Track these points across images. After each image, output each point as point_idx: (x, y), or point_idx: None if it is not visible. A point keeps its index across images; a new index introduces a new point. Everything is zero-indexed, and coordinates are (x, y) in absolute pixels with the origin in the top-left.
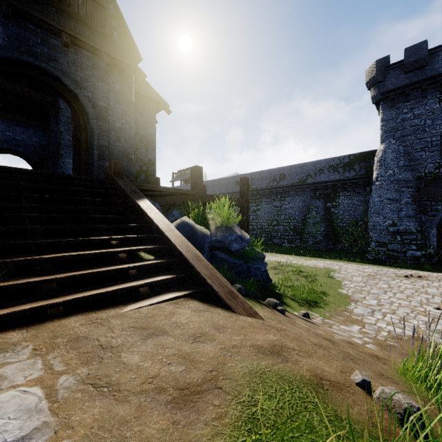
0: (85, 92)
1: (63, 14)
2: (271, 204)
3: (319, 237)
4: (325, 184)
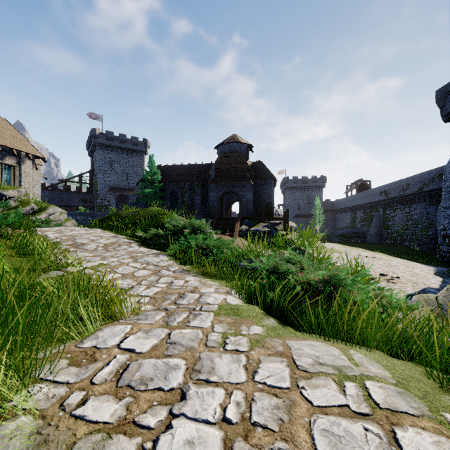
0: (240, 192)
1: (235, 176)
2: (403, 211)
3: (423, 241)
4: (436, 192)
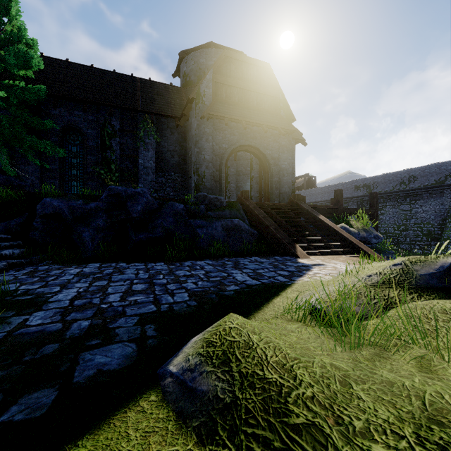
0: (268, 151)
1: (260, 112)
2: (398, 208)
3: None
4: None
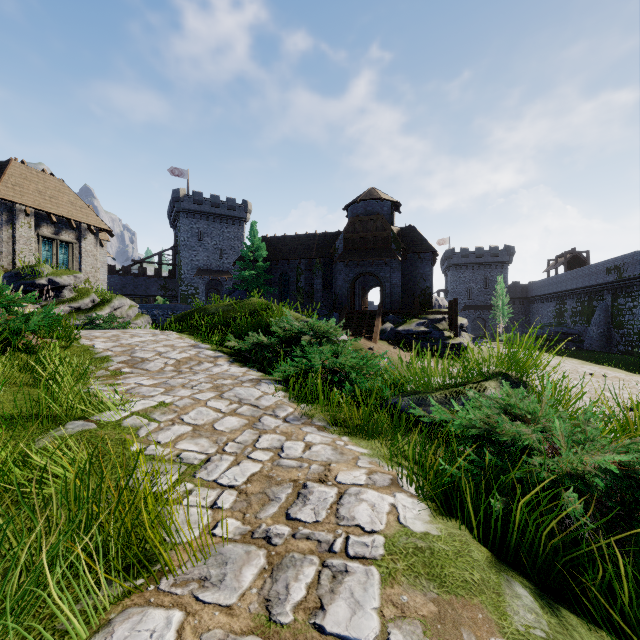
0: (382, 273)
1: (374, 250)
2: None
3: None
4: None
